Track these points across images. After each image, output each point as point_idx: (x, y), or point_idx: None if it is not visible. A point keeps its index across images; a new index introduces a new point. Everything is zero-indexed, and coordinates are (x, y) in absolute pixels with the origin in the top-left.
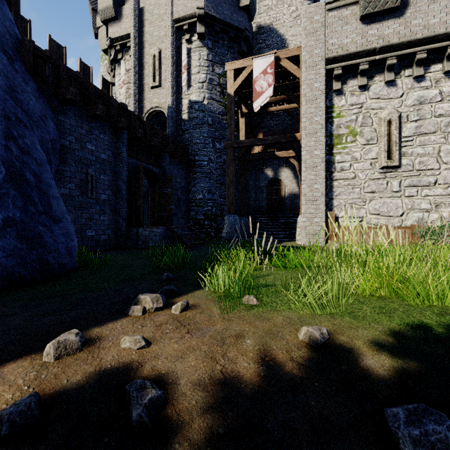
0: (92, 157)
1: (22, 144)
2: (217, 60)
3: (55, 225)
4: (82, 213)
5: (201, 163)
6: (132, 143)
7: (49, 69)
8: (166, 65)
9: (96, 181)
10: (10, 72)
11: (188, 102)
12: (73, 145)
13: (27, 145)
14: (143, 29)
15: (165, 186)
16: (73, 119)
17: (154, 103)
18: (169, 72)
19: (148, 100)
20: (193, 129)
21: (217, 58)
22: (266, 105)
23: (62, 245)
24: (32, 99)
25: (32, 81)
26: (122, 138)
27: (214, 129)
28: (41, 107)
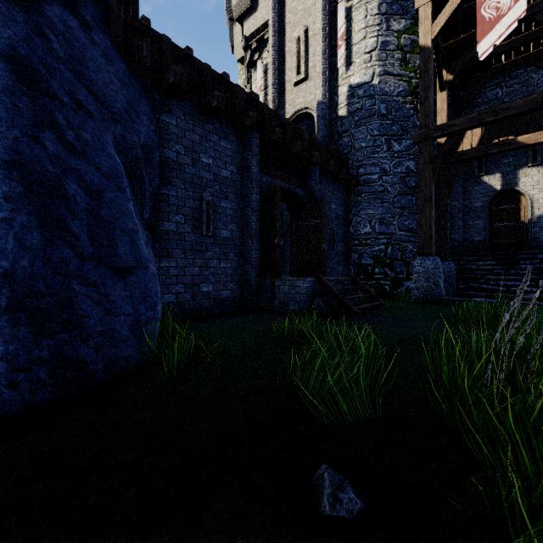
0: (208, 175)
1: (74, 139)
2: (395, 9)
3: (115, 281)
4: (194, 258)
5: (368, 178)
6: (266, 152)
7: (148, 46)
8: (314, 45)
9: (214, 210)
10: (80, 40)
11: (348, 88)
12: (181, 157)
13: (85, 143)
14: (283, 9)
15: (314, 215)
16: (181, 120)
17: (298, 104)
18: (318, 52)
19: (290, 103)
20: (354, 127)
21: (395, 7)
22: (487, 62)
23: (126, 318)
24: (115, 83)
25: (122, 63)
26: (251, 145)
27: (389, 121)
28: (131, 98)
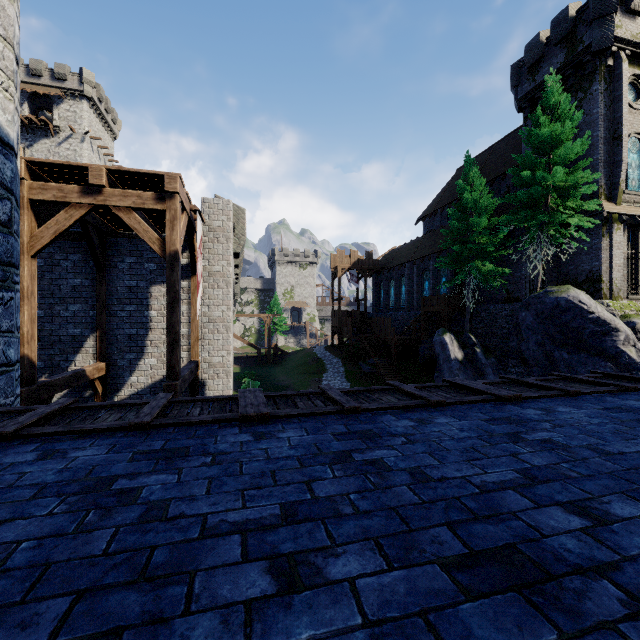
0: None
1: None
2: None
3: None
4: None
5: None
6: None
7: None
8: None
9: None
10: None
11: None
12: None
13: None
14: None
15: None
16: None
17: None
18: None
19: None
20: None
21: None
22: None
23: None
24: None
25: None
26: None
27: None
28: None
